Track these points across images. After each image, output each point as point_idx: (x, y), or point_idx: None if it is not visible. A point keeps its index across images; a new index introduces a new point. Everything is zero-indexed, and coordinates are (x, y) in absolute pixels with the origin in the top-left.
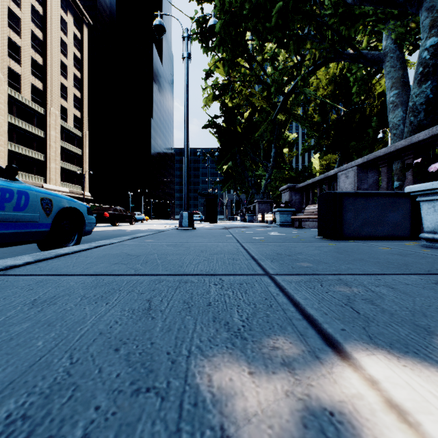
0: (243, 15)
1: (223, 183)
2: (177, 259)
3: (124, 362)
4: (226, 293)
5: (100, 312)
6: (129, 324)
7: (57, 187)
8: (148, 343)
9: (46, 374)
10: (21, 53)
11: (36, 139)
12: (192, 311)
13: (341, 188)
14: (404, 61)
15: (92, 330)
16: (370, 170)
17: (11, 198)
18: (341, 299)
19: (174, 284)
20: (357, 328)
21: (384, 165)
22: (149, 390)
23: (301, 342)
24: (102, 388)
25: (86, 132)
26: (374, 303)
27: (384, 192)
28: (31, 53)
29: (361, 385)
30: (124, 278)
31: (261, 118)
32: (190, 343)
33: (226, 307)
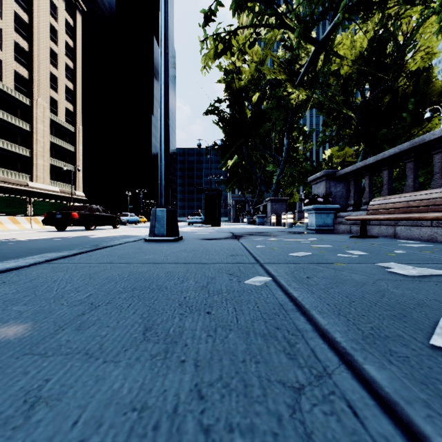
0: None
1: (227, 182)
2: None
3: None
4: None
5: None
6: None
7: (45, 186)
8: None
9: None
10: (2, 36)
11: (21, 132)
12: None
13: None
14: None
15: None
16: None
17: None
18: None
19: None
20: None
21: None
22: None
23: None
24: None
25: (79, 127)
26: None
27: None
28: (14, 37)
29: None
30: None
31: (271, 105)
32: None
33: None
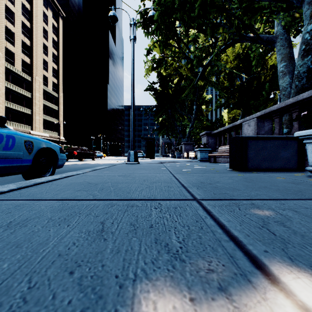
0: (174, 8)
1: (159, 130)
2: (126, 186)
3: (76, 286)
4: (164, 216)
5: (61, 234)
6: (84, 246)
7: (40, 133)
8: (100, 266)
9: (3, 301)
10: (14, 37)
11: (25, 99)
12: (137, 233)
13: (245, 134)
14: (290, 41)
15: (53, 251)
16: (266, 121)
17: (1, 140)
18: (257, 221)
19: (123, 208)
20: (277, 249)
21: (277, 117)
22: None
23: (232, 264)
24: None
25: (61, 94)
26: (285, 225)
27: (278, 136)
28: (21, 37)
29: None
30: (84, 203)
31: (186, 84)
32: (136, 266)
33: (165, 229)
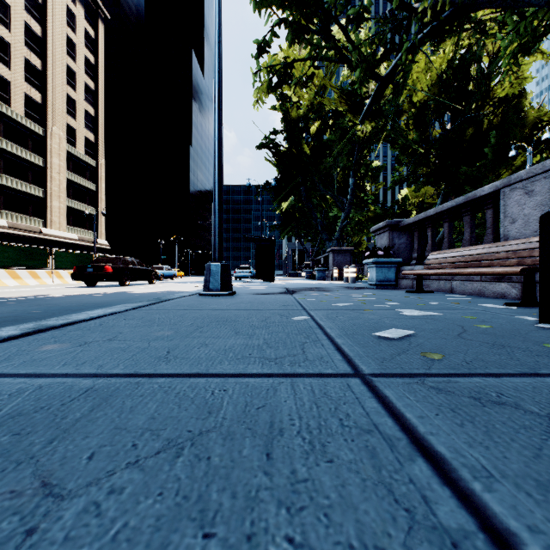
0: None
1: (282, 227)
2: None
3: None
4: None
5: None
6: None
7: (61, 233)
8: None
9: None
10: (11, 52)
11: (32, 168)
12: None
13: (513, 216)
14: None
15: None
16: None
17: None
18: None
19: None
20: None
21: None
22: None
23: None
24: None
25: (102, 161)
26: None
27: None
28: (24, 53)
29: None
30: None
31: (334, 137)
32: None
33: None
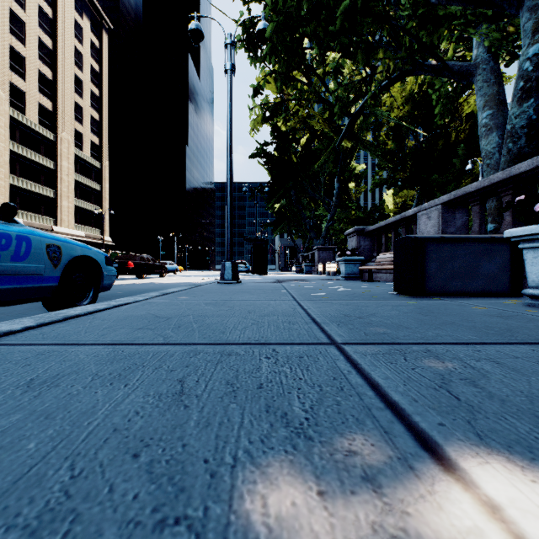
0: (300, 17)
1: (275, 225)
2: (218, 322)
3: (144, 475)
4: (282, 371)
5: (116, 398)
6: (154, 416)
7: (70, 231)
8: (179, 446)
9: (35, 495)
10: (26, 65)
11: (44, 171)
12: (238, 397)
13: (422, 232)
14: (499, 74)
15: (104, 424)
16: (458, 210)
17: (8, 244)
18: (433, 379)
19: (215, 357)
20: (460, 421)
21: (476, 203)
22: (179, 521)
23: (386, 443)
24: (112, 518)
25: (106, 162)
26: (477, 385)
27: (477, 237)
28: (38, 65)
29: (477, 513)
30: (149, 349)
31: (321, 145)
32: (236, 446)
33: (282, 391)
